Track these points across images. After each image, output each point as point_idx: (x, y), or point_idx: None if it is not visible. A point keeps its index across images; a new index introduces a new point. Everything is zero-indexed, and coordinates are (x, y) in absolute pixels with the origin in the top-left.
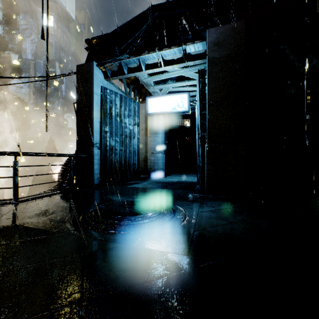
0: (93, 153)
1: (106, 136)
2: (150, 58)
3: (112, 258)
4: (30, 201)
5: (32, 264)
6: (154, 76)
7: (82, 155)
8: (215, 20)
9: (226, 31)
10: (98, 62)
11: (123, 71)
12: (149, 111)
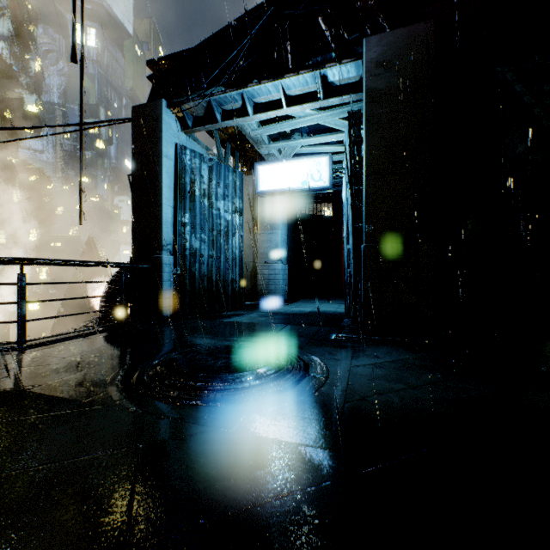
0: (162, 262)
1: (185, 232)
2: (262, 92)
3: (191, 456)
4: (47, 345)
5: (36, 467)
6: (270, 126)
7: (142, 265)
8: (379, 21)
9: (398, 41)
10: (171, 100)
11: (215, 116)
12: (260, 188)
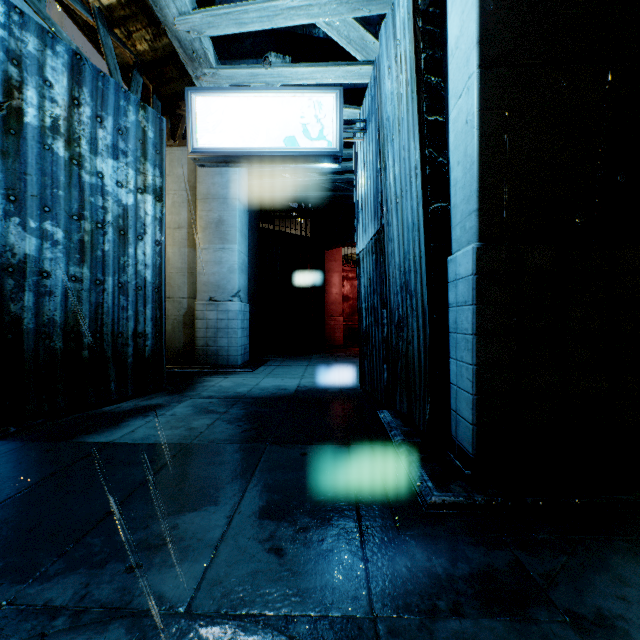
0: None
1: None
2: None
3: None
4: None
5: None
6: (219, 8)
7: None
8: None
9: None
10: None
11: None
12: (198, 143)
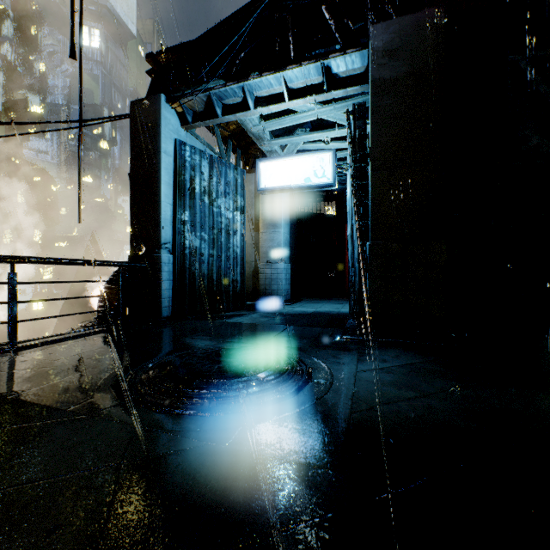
0: (161, 261)
1: (185, 230)
2: (263, 86)
3: (177, 478)
4: (39, 347)
5: (1, 490)
6: (271, 121)
7: (140, 264)
8: (385, 9)
9: (406, 28)
10: (170, 94)
11: (215, 111)
12: (262, 186)
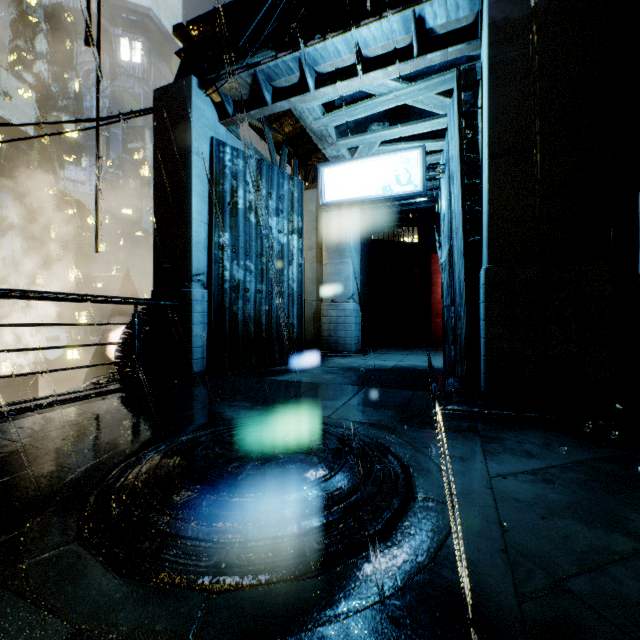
0: (191, 298)
1: (224, 258)
2: (327, 55)
3: None
4: (11, 416)
5: None
6: (338, 111)
7: (164, 302)
8: None
9: None
10: (204, 76)
11: (263, 97)
12: (325, 199)
